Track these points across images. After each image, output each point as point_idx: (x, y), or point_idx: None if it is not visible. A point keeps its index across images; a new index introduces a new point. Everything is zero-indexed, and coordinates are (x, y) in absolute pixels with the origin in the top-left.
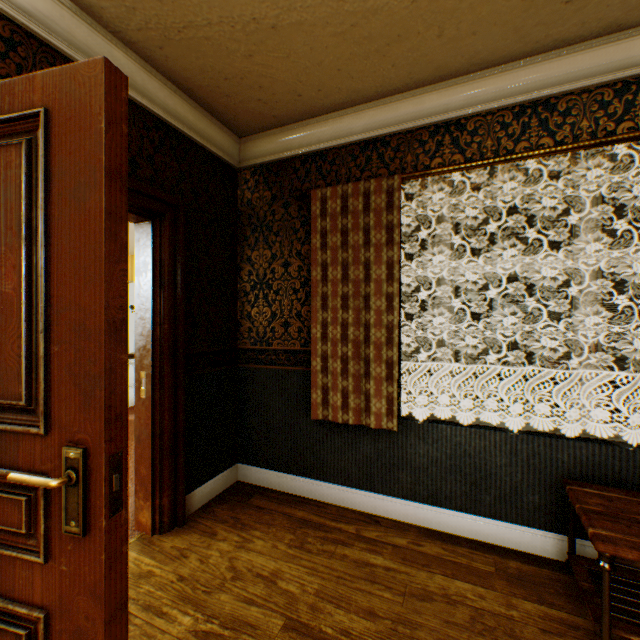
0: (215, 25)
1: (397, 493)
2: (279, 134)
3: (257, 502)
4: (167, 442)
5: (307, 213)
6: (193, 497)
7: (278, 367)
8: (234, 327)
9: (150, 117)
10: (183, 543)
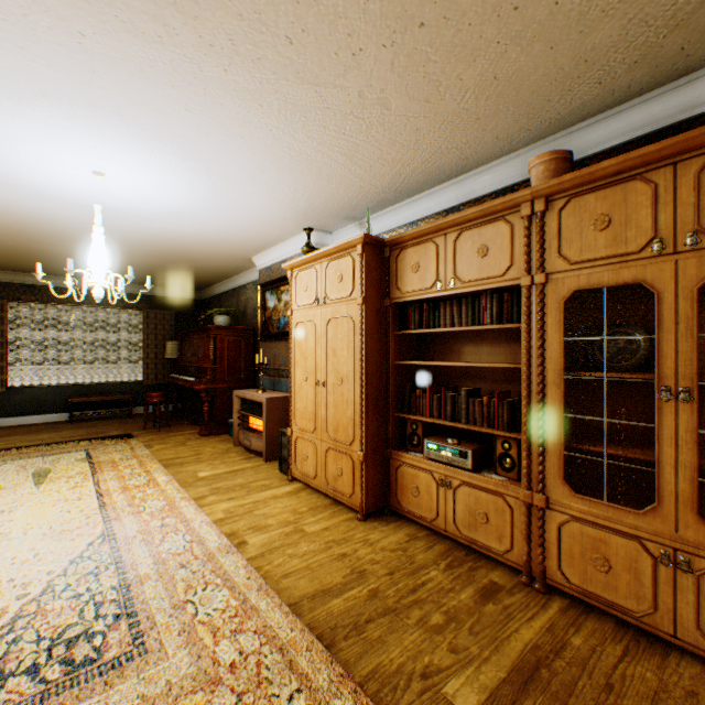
0: None
1: (7, 416)
2: None
3: None
4: None
5: None
6: None
7: None
8: None
9: None
10: None
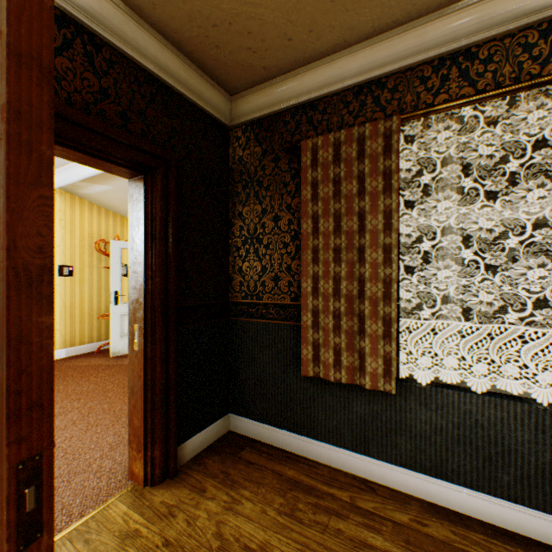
0: None
1: (394, 460)
2: (269, 87)
3: (247, 456)
4: (158, 395)
5: (297, 166)
6: (185, 448)
7: (268, 321)
8: (226, 281)
9: (141, 72)
10: (172, 499)
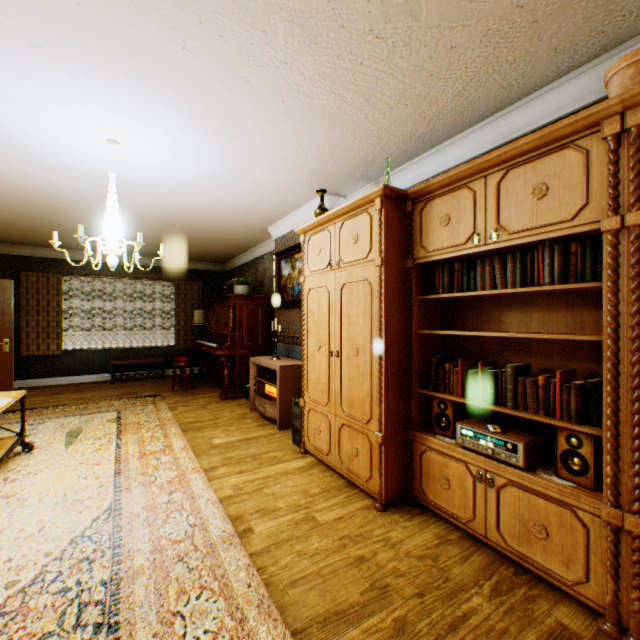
0: (0, 234)
1: (62, 376)
2: (3, 246)
3: None
4: None
5: (18, 278)
6: None
7: None
8: None
9: None
10: None
